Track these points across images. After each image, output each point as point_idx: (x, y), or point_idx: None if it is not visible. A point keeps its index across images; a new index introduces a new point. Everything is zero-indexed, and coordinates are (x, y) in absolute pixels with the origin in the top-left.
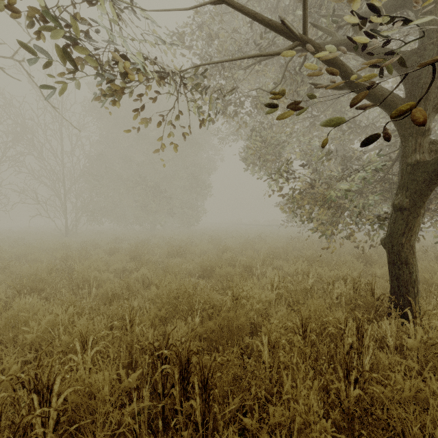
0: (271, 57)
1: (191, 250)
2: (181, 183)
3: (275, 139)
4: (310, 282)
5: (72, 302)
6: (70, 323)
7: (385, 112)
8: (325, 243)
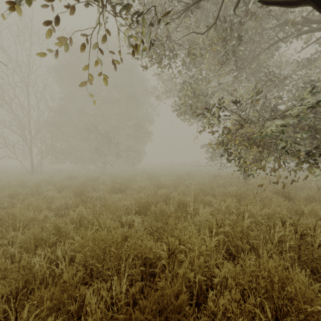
0: None
1: (131, 186)
2: (125, 132)
3: (204, 89)
4: (245, 222)
5: None
6: None
7: (298, 68)
8: (243, 180)
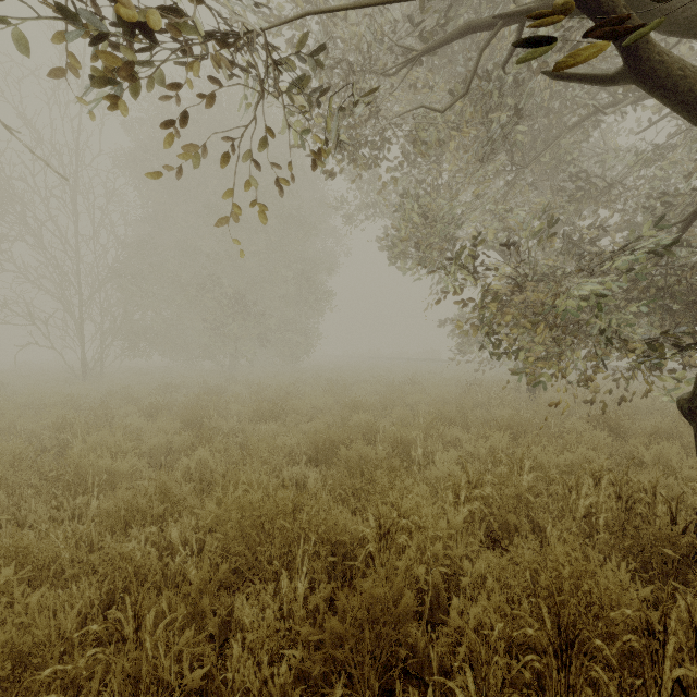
0: (448, 42)
1: (295, 407)
2: (279, 291)
3: (446, 209)
4: (525, 480)
5: (22, 547)
6: (0, 608)
7: (639, 164)
8: (527, 393)
